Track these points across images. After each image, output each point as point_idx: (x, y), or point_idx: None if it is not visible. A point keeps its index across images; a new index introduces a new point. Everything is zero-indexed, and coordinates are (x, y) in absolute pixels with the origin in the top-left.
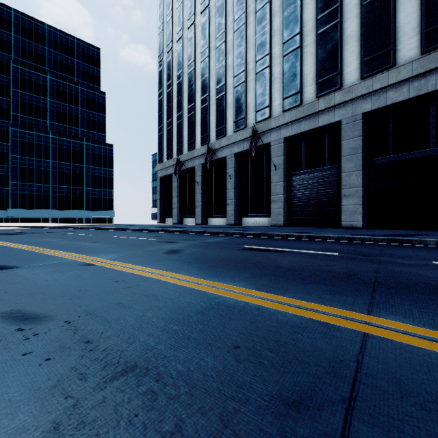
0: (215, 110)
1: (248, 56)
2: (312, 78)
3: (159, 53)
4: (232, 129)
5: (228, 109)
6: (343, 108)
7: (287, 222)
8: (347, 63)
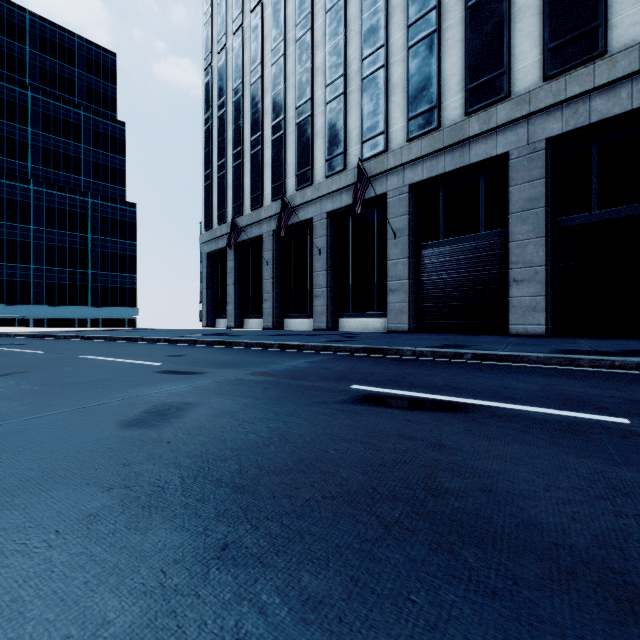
0: (296, 142)
1: (350, 51)
2: (458, 82)
3: (206, 54)
4: (322, 172)
5: (317, 140)
6: (513, 131)
7: (414, 325)
8: (519, 55)
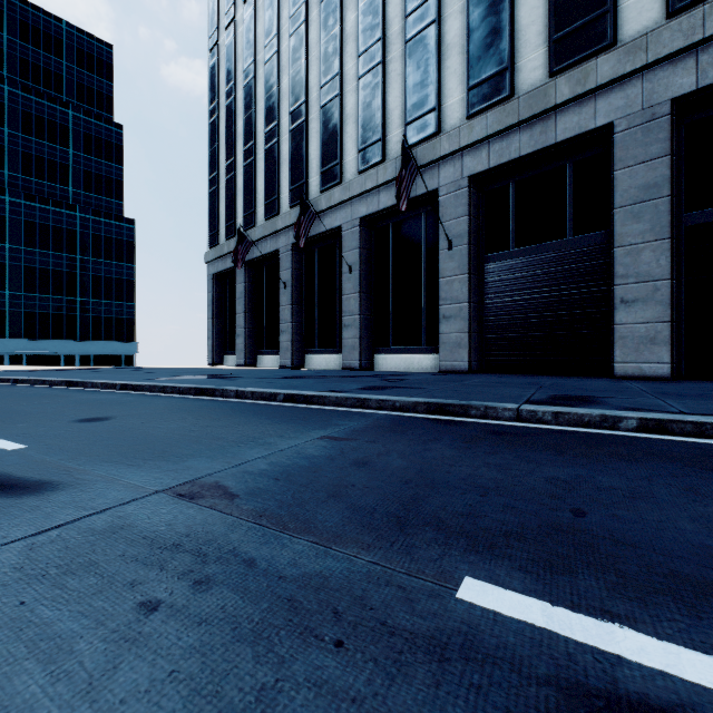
0: (320, 130)
1: (389, 7)
2: (538, 33)
3: (211, 31)
4: (354, 166)
5: (347, 127)
6: (620, 92)
7: (475, 363)
8: None
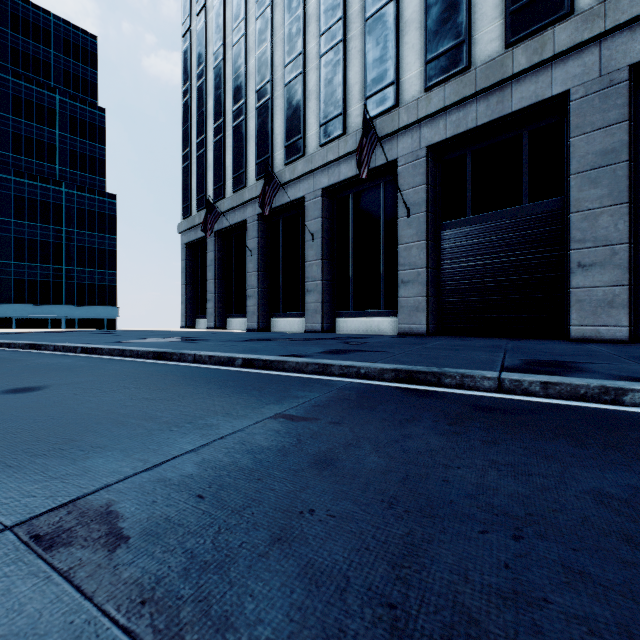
0: (284, 107)
1: None
2: (495, 5)
3: (184, 18)
4: (316, 140)
5: (309, 103)
6: (577, 60)
7: (432, 326)
8: None
